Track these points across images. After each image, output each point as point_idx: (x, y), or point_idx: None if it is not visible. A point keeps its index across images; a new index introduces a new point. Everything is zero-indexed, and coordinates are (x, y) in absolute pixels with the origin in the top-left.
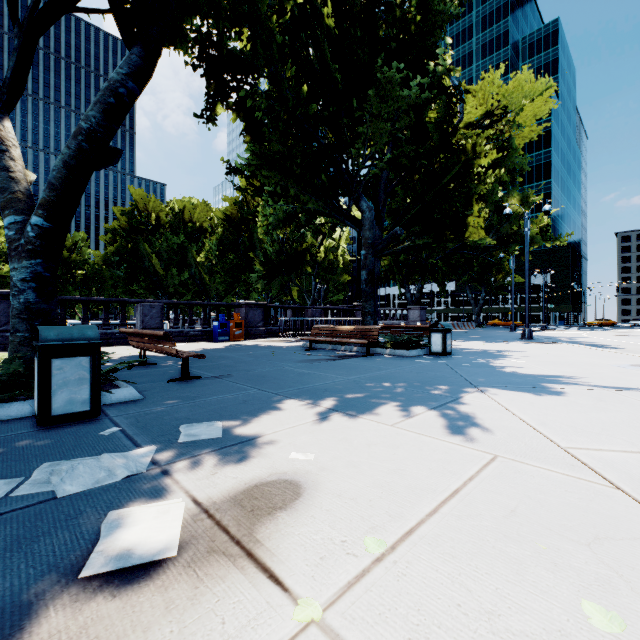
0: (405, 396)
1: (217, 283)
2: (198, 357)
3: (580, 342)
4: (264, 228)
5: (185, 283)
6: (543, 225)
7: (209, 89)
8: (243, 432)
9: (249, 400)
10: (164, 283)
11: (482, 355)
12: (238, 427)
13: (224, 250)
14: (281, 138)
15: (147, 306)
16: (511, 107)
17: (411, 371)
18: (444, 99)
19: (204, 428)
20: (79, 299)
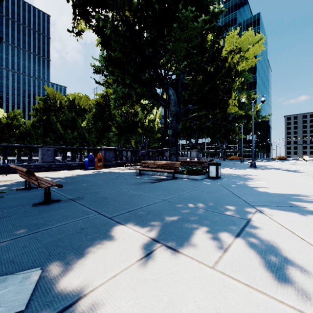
0: (209, 219)
1: (92, 137)
2: (57, 186)
3: (279, 168)
4: (113, 104)
5: (75, 137)
6: (257, 109)
7: (75, 13)
8: (56, 292)
9: (85, 228)
10: (64, 137)
11: (238, 178)
12: (56, 279)
13: (96, 120)
14: (122, 48)
15: (45, 149)
16: (243, 49)
17: (203, 191)
18: (217, 31)
19: (14, 286)
20: (0, 145)
